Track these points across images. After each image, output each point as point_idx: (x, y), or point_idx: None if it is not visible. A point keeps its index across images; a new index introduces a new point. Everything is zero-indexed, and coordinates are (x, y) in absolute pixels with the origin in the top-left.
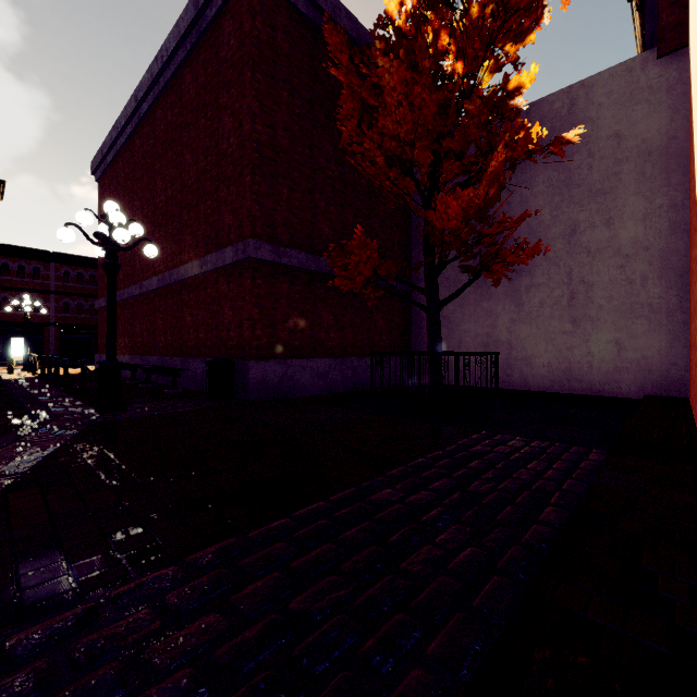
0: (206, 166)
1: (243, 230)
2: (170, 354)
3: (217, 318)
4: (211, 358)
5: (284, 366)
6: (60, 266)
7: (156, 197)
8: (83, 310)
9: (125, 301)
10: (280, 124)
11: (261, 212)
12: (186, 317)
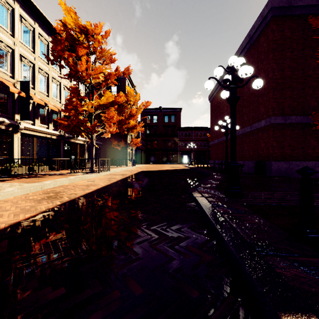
0: (253, 91)
1: (269, 113)
2: (238, 160)
3: (257, 146)
4: (255, 161)
5: (288, 164)
6: (195, 131)
7: None
8: (201, 145)
9: (220, 142)
10: (286, 67)
11: (277, 105)
12: (244, 146)
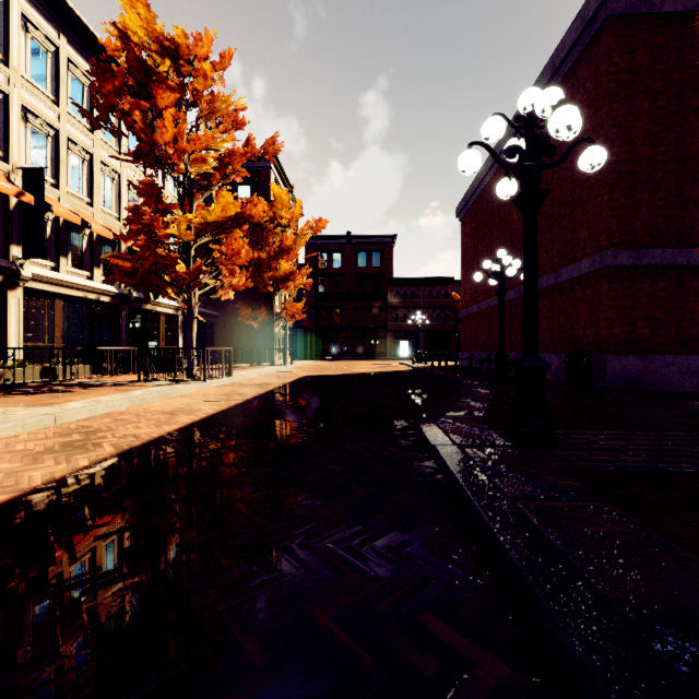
0: (560, 194)
1: (599, 243)
2: None
3: (571, 320)
4: (566, 353)
5: (644, 361)
6: (426, 287)
7: (511, 227)
8: (440, 319)
9: (484, 310)
10: (639, 136)
11: (619, 224)
12: (541, 320)
